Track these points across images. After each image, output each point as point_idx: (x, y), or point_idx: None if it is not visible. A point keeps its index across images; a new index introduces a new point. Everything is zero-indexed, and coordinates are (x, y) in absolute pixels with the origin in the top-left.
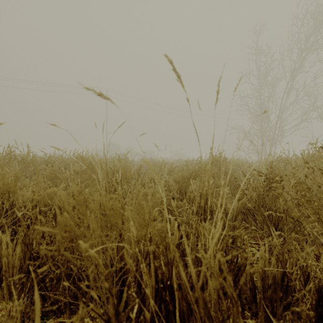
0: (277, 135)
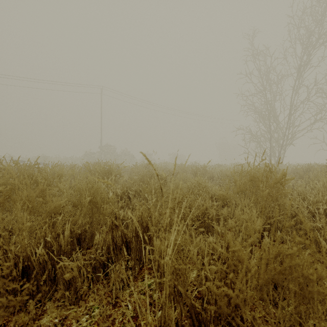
0: (287, 136)
